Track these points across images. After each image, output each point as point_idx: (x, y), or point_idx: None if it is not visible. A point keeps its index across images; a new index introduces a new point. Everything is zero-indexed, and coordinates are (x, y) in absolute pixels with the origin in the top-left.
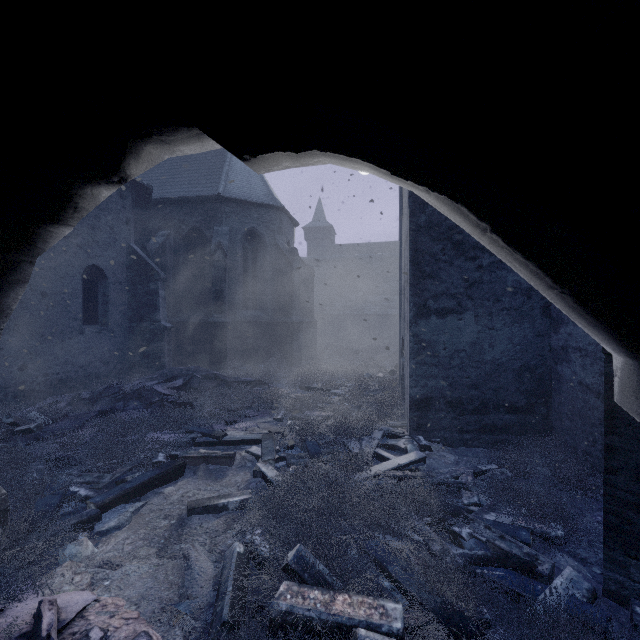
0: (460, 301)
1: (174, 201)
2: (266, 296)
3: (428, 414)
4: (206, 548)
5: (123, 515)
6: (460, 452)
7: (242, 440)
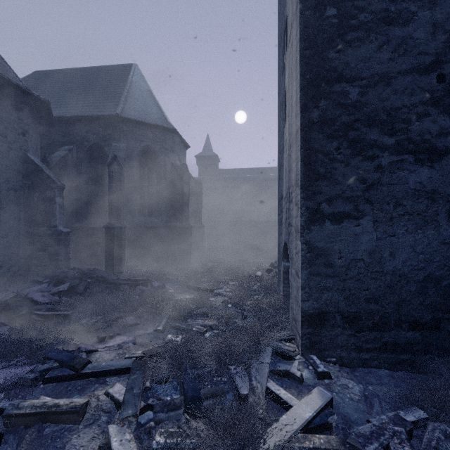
0: (357, 205)
1: (76, 119)
2: (160, 205)
3: (322, 331)
4: None
5: None
6: (361, 377)
7: (107, 370)
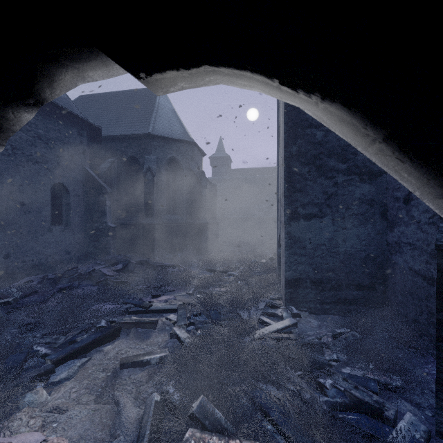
0: (321, 208)
1: (117, 138)
2: (182, 205)
3: (298, 290)
4: (132, 396)
5: (72, 369)
6: (321, 318)
7: (163, 309)
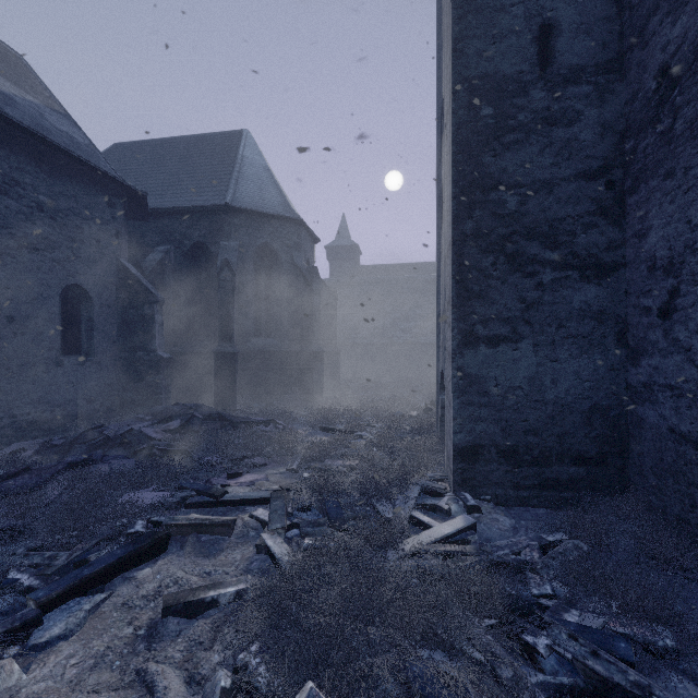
0: (515, 327)
1: (174, 212)
2: (282, 322)
3: (476, 466)
4: (181, 672)
5: (74, 616)
6: (516, 514)
7: (246, 499)
